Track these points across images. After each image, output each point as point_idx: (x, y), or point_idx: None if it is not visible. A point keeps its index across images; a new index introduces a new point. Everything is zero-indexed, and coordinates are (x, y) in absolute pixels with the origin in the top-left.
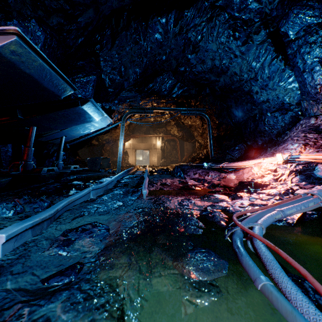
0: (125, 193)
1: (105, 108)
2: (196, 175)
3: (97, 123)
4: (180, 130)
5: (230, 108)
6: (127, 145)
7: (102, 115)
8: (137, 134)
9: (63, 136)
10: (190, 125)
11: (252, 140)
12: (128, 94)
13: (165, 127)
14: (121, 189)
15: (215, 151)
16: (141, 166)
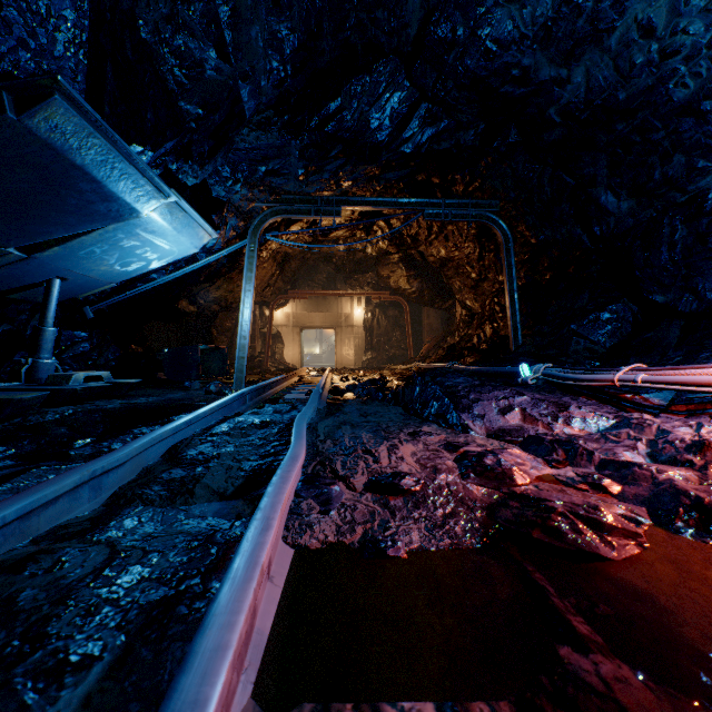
0: (27, 681)
1: (183, 186)
2: (511, 418)
3: (161, 235)
4: (415, 275)
5: (588, 189)
6: (280, 318)
7: (159, 197)
8: (305, 289)
9: (54, 278)
10: (445, 258)
11: (678, 287)
12: (257, 139)
13: (374, 270)
14: (109, 550)
15: (526, 329)
16: (314, 371)
